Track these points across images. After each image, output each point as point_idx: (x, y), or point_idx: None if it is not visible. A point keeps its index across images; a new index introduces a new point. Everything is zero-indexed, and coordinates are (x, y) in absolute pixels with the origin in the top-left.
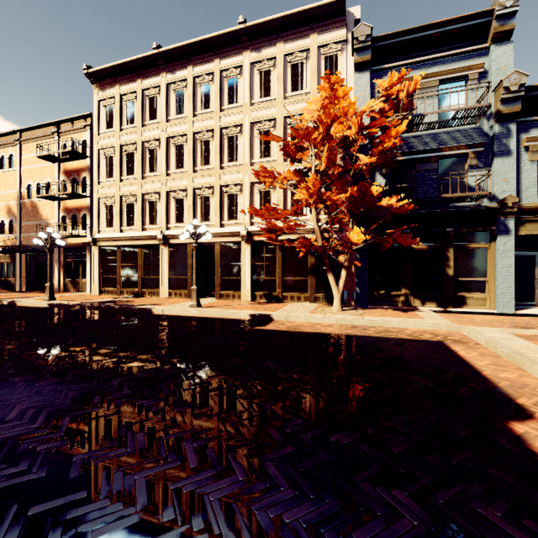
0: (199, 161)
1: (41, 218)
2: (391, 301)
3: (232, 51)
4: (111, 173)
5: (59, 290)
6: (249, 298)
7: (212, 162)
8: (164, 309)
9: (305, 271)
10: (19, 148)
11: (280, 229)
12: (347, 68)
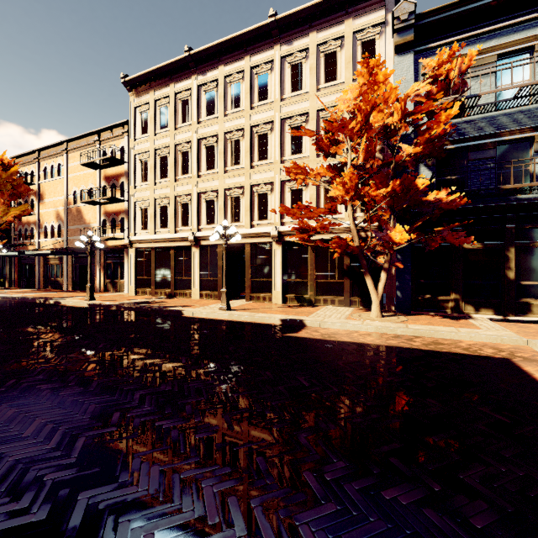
0: (229, 161)
1: (85, 223)
2: (438, 307)
3: (262, 47)
4: (146, 177)
5: (100, 290)
6: (280, 300)
7: (242, 162)
8: (194, 312)
9: (339, 273)
10: (66, 157)
11: (313, 228)
12: (386, 52)
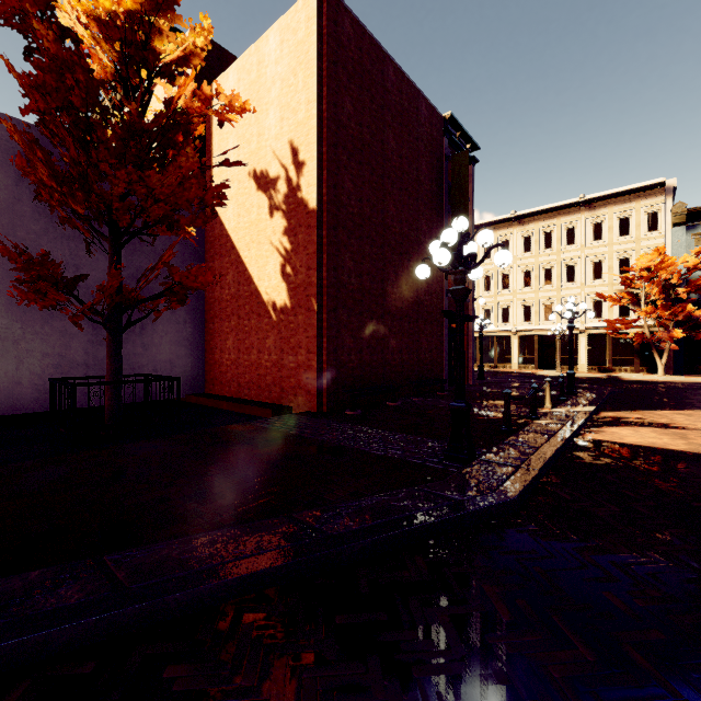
0: (543, 282)
1: None
2: None
3: (571, 212)
4: None
5: None
6: (585, 370)
7: (553, 282)
8: (544, 373)
9: (631, 353)
10: None
11: (619, 328)
12: (666, 220)
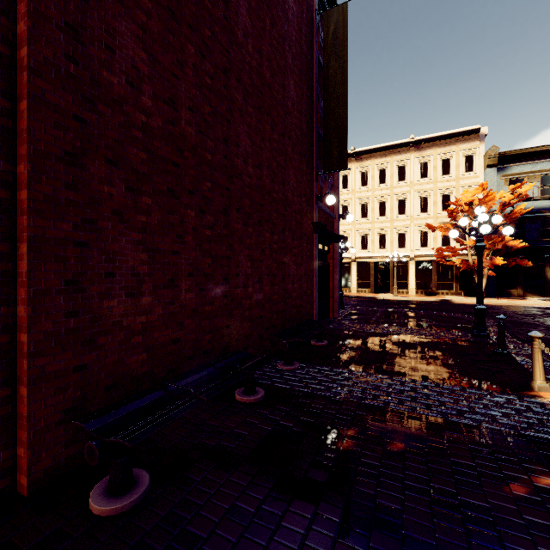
0: (378, 214)
1: None
2: (509, 294)
3: (402, 151)
4: None
5: None
6: (414, 293)
7: (387, 214)
8: (384, 297)
9: (451, 278)
10: None
11: (446, 256)
12: (479, 163)
